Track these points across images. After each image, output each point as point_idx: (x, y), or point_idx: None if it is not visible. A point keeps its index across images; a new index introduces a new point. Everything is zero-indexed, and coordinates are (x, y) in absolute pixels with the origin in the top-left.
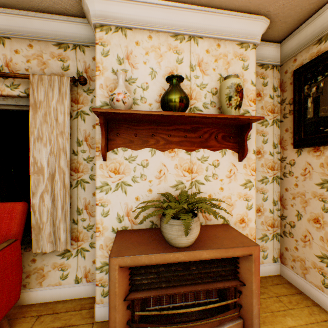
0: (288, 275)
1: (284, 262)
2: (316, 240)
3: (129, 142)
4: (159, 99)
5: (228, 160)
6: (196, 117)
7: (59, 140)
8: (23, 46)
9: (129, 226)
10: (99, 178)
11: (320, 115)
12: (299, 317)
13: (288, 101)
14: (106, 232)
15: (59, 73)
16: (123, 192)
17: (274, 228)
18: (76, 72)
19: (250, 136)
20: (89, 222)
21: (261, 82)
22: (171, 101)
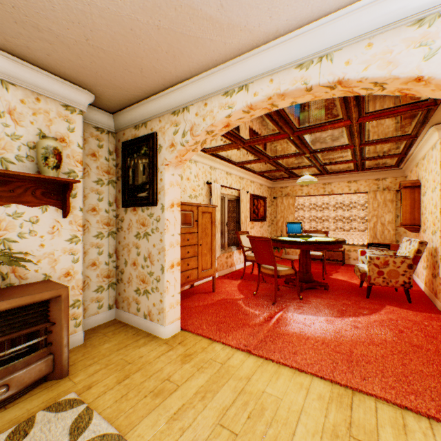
0: (120, 316)
1: (119, 306)
2: (135, 279)
3: None
4: None
5: (51, 217)
6: None
7: None
8: None
9: None
10: None
11: (136, 184)
12: (116, 340)
13: (121, 167)
14: None
15: None
16: None
17: (110, 278)
18: None
19: (78, 195)
20: None
21: (97, 143)
22: None
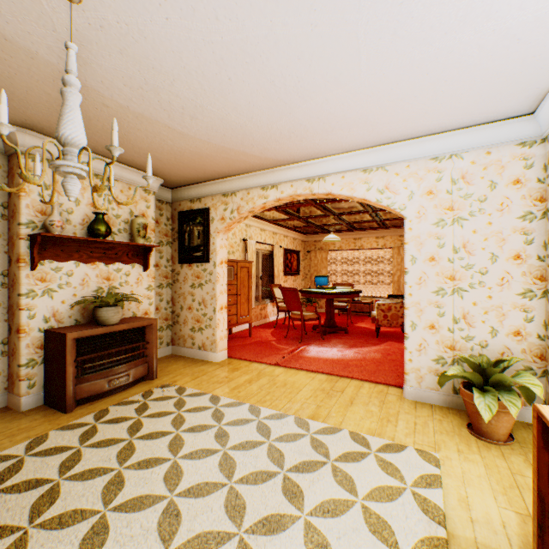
0: (177, 351)
1: (175, 343)
2: (190, 320)
3: (57, 255)
4: (83, 222)
5: (137, 271)
6: (118, 243)
7: None
8: None
9: (56, 325)
10: (26, 286)
11: (191, 245)
12: (180, 364)
13: (177, 231)
14: (34, 333)
15: None
16: (51, 297)
17: (168, 321)
18: None
19: (152, 255)
20: None
21: (159, 213)
22: (102, 231)
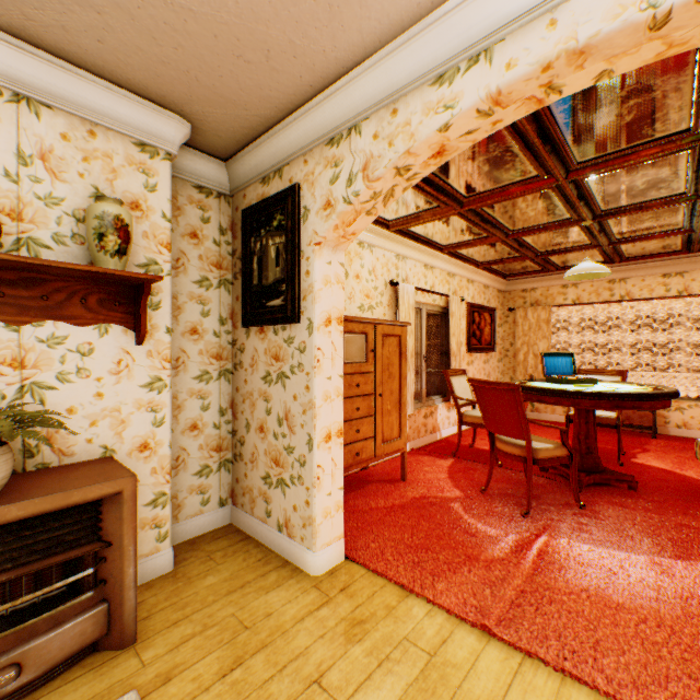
0: (239, 520)
1: (236, 502)
2: (262, 456)
3: None
4: None
5: (115, 344)
6: (14, 261)
7: None
8: None
9: None
10: None
11: (264, 283)
12: (228, 569)
13: (240, 255)
14: None
15: None
16: None
17: (223, 452)
18: None
19: (162, 304)
20: None
21: (200, 215)
22: None
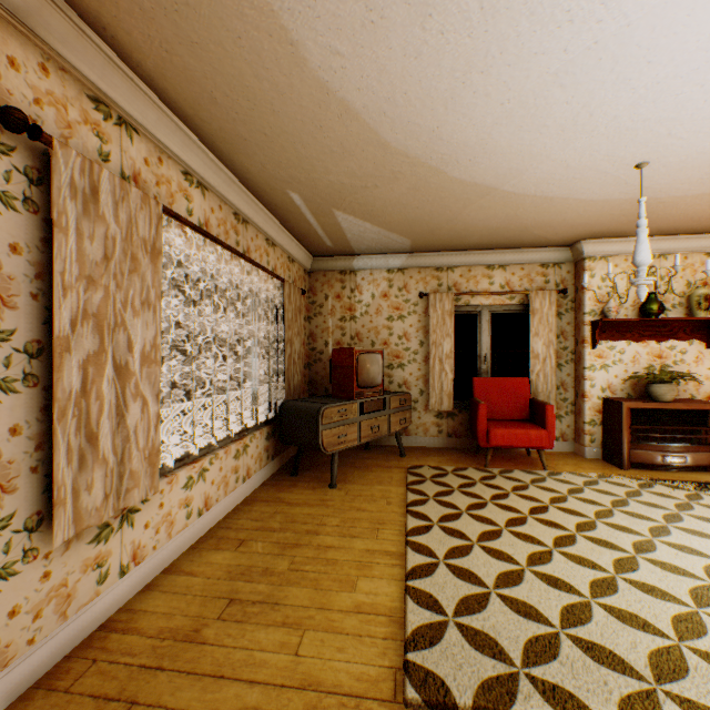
0: None
1: None
2: None
3: (609, 336)
4: (632, 304)
5: (694, 349)
6: (670, 320)
7: (548, 335)
8: (517, 270)
9: (609, 395)
10: (587, 361)
11: None
12: None
13: None
14: (592, 399)
15: (541, 285)
16: (605, 371)
17: None
18: (554, 283)
19: None
20: (563, 396)
21: None
22: (652, 310)
